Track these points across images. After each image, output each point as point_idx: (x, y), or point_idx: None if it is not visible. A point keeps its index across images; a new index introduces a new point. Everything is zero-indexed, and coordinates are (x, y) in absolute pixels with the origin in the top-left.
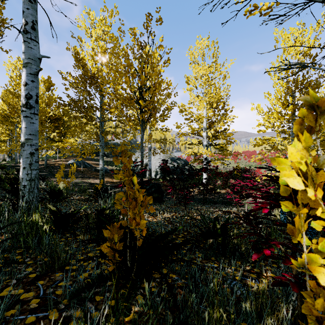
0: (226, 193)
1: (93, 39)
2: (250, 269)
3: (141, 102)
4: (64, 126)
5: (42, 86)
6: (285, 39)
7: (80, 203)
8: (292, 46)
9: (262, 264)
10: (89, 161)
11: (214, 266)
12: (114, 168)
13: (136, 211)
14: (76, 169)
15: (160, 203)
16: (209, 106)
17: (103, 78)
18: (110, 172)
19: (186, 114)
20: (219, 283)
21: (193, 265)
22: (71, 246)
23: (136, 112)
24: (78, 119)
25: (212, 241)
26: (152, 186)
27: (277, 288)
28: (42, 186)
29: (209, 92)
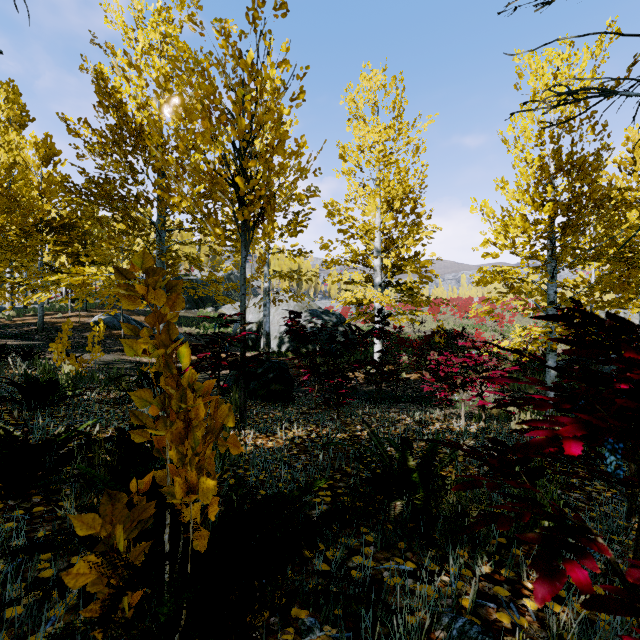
0: (420, 380)
1: (139, 49)
2: (492, 572)
3: (241, 182)
4: (85, 243)
5: (33, 154)
6: (536, 70)
7: (101, 410)
8: (588, 34)
9: (517, 554)
10: (141, 316)
11: (406, 568)
12: (194, 331)
13: (186, 450)
14: (111, 334)
15: (285, 404)
16: (387, 207)
17: (152, 123)
18: (186, 339)
19: (340, 221)
20: (424, 633)
21: (355, 570)
22: (35, 534)
23: (232, 208)
24: (106, 223)
25: (400, 507)
26: (269, 368)
27: (567, 632)
28: (20, 370)
29: (386, 179)
